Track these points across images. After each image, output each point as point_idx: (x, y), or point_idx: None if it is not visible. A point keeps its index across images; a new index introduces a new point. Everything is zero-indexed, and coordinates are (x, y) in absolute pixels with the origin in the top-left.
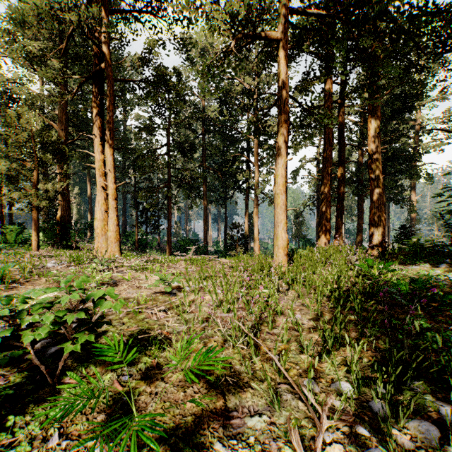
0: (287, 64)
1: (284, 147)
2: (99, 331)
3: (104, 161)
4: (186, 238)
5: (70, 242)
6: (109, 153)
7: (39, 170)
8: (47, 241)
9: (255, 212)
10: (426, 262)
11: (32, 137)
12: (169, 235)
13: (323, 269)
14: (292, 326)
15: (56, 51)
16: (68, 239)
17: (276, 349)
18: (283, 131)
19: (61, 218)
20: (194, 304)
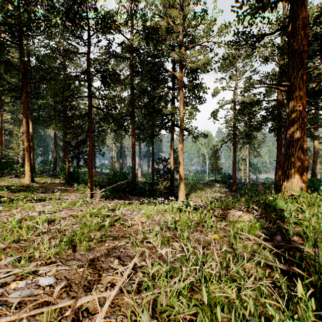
0: None
1: None
2: None
3: None
4: (117, 171)
5: None
6: None
7: None
8: None
9: (180, 147)
10: None
11: None
12: (90, 170)
13: None
14: None
15: None
16: None
17: None
18: None
19: None
20: None
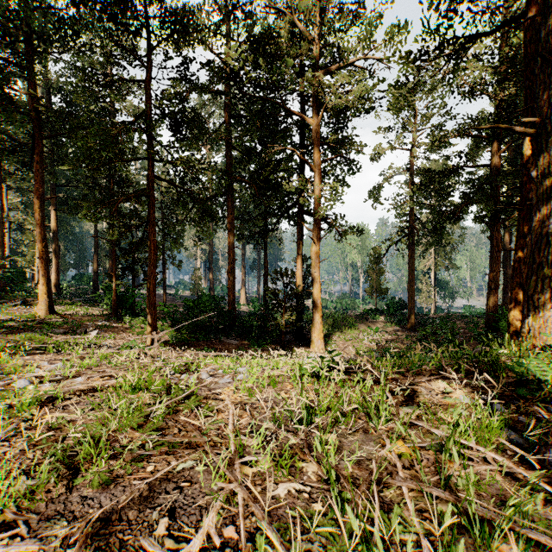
0: None
1: None
2: None
3: None
4: (204, 294)
5: None
6: None
7: None
8: None
9: (314, 252)
10: None
11: None
12: (150, 292)
13: None
14: None
15: None
16: None
17: None
18: None
19: None
20: None
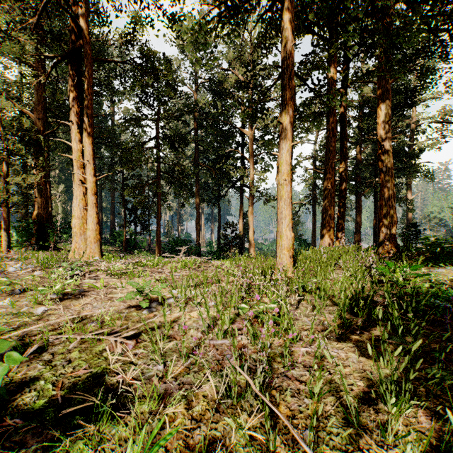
0: (293, 31)
1: (289, 129)
2: (26, 378)
3: (83, 151)
4: (177, 238)
5: (49, 243)
6: (88, 142)
7: (9, 162)
8: (21, 241)
9: (250, 211)
10: (449, 264)
11: (2, 125)
12: (158, 235)
13: (332, 273)
14: (317, 362)
15: (29, 30)
16: (46, 240)
17: (313, 430)
18: (288, 110)
19: (38, 216)
20: (178, 325)
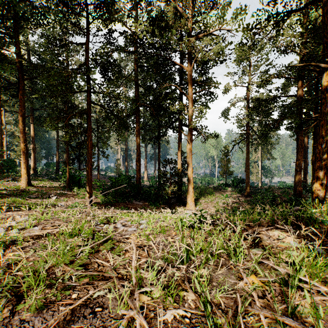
0: None
1: None
2: None
3: None
4: (122, 174)
5: None
6: None
7: None
8: None
9: (189, 148)
10: None
11: None
12: (88, 173)
13: None
14: None
15: None
16: None
17: None
18: None
19: None
20: None
